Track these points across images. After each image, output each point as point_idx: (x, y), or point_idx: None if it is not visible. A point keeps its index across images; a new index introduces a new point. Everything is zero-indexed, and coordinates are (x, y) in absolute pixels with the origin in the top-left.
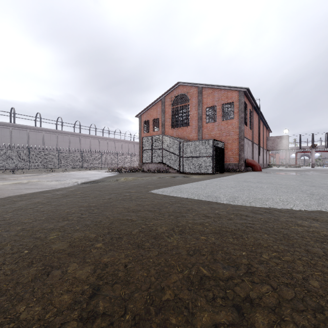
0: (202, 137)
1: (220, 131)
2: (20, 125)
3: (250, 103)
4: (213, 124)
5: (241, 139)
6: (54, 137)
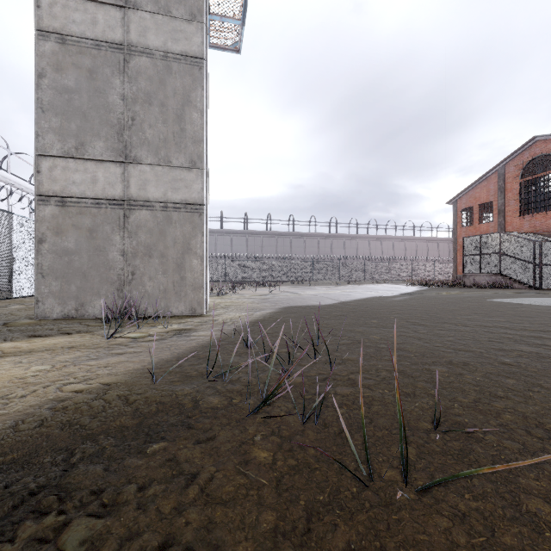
0: None
1: None
2: (298, 233)
3: None
4: None
5: None
6: (328, 243)
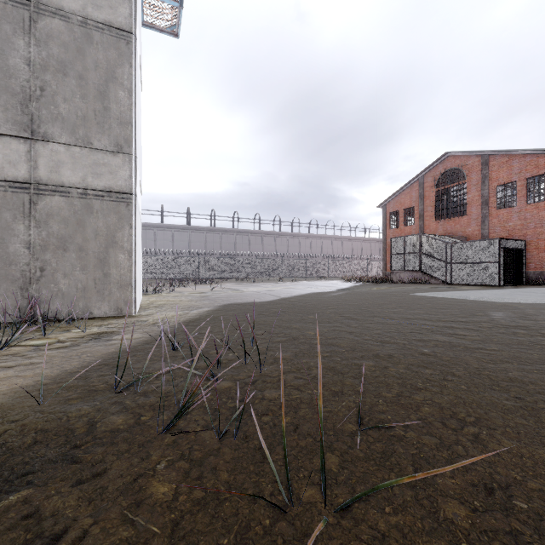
0: (489, 231)
1: (523, 221)
2: (242, 230)
3: None
4: (509, 211)
5: None
6: (272, 241)
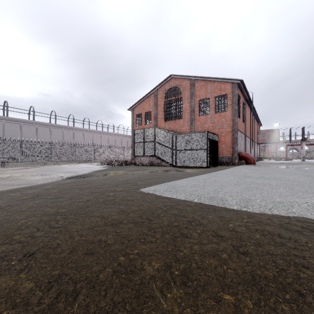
0: (195, 129)
1: (213, 124)
2: (13, 119)
3: (243, 96)
4: (206, 117)
5: (235, 131)
6: (47, 130)
